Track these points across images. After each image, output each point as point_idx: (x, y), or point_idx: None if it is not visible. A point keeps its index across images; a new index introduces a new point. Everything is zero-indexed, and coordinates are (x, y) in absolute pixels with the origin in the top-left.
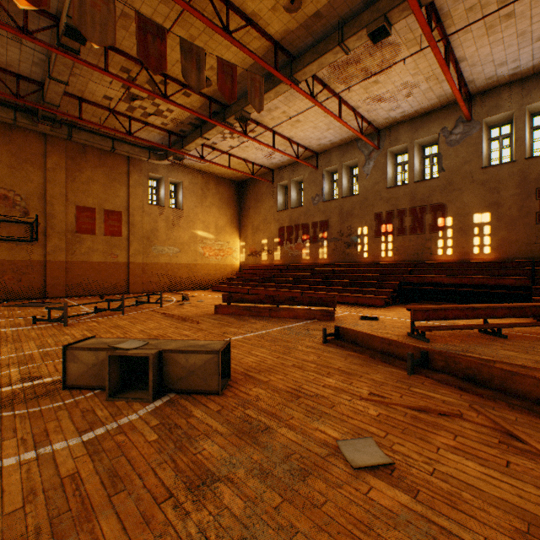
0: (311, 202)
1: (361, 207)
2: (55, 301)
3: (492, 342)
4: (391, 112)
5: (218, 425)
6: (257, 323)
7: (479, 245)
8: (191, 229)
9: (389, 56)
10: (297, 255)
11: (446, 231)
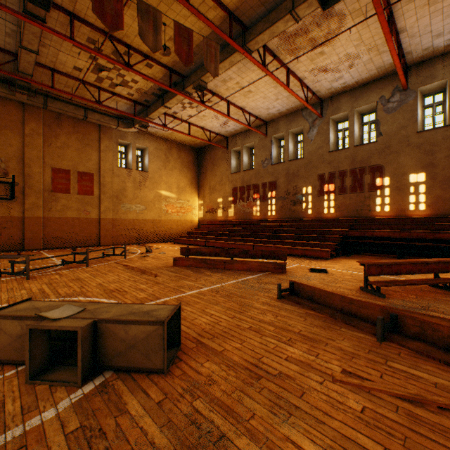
0: (261, 165)
1: (306, 169)
2: (31, 253)
3: (448, 298)
4: (333, 83)
5: (155, 431)
6: (213, 276)
7: (415, 202)
8: (155, 189)
9: (335, 26)
10: (248, 212)
11: (384, 190)
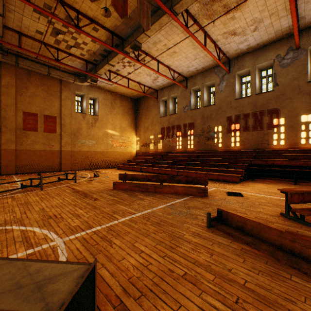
0: (182, 110)
1: (217, 113)
2: (4, 177)
3: None
4: (240, 45)
5: None
6: (145, 199)
7: (305, 137)
8: (103, 129)
9: None
10: (173, 145)
11: (280, 128)
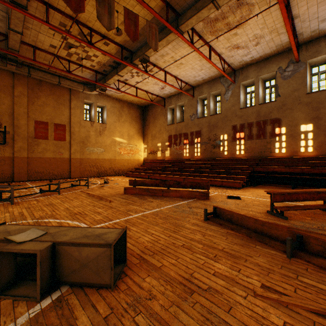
0: (190, 118)
1: (223, 122)
2: (18, 184)
3: None
4: (243, 57)
5: None
6: (153, 202)
7: (305, 146)
8: (111, 137)
9: (246, 13)
10: (180, 153)
11: (281, 137)
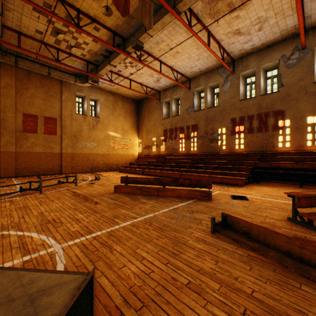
0: (186, 112)
1: (221, 115)
2: (3, 180)
3: None
4: (244, 45)
5: None
6: (147, 203)
7: (312, 139)
8: (105, 131)
9: None
10: (176, 148)
11: (285, 130)
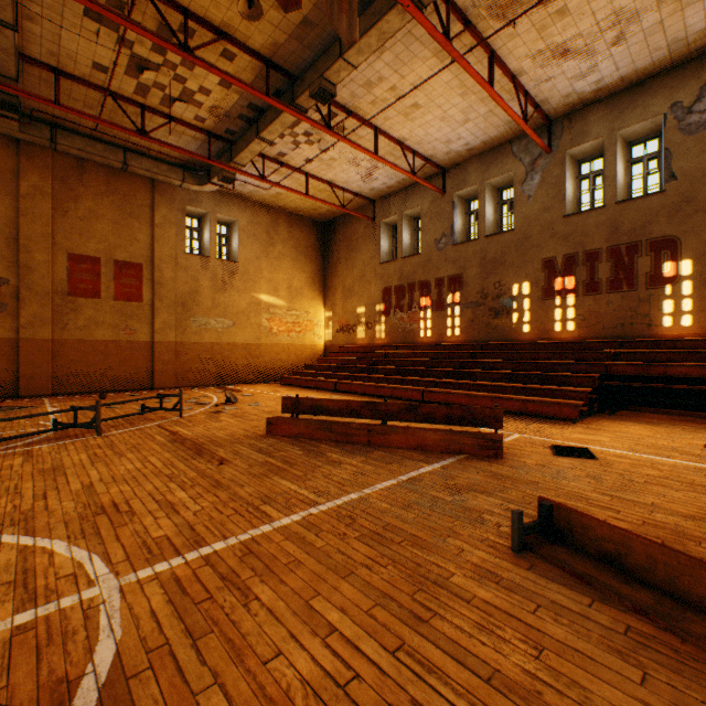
0: (434, 246)
1: (518, 251)
2: (24, 403)
3: None
4: (577, 82)
5: None
6: (343, 464)
7: None
8: (250, 292)
9: None
10: (411, 330)
11: (680, 285)
